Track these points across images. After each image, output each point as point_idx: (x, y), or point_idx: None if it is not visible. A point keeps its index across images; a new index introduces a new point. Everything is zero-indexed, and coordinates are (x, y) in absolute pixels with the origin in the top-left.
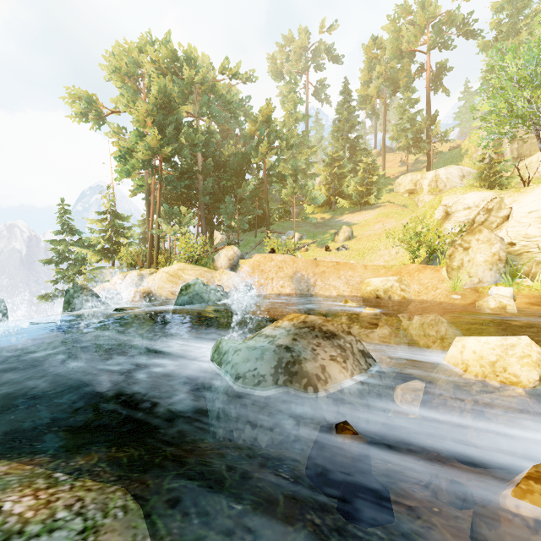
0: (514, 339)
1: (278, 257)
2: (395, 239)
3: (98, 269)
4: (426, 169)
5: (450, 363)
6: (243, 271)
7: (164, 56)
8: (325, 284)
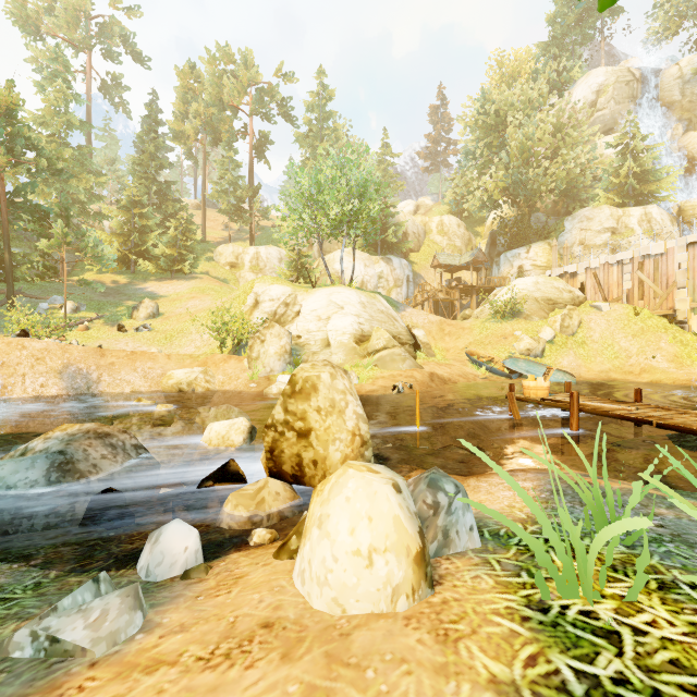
0: (237, 419)
1: (36, 344)
2: (208, 322)
3: None
4: (249, 242)
5: (204, 442)
6: None
7: None
8: (115, 379)
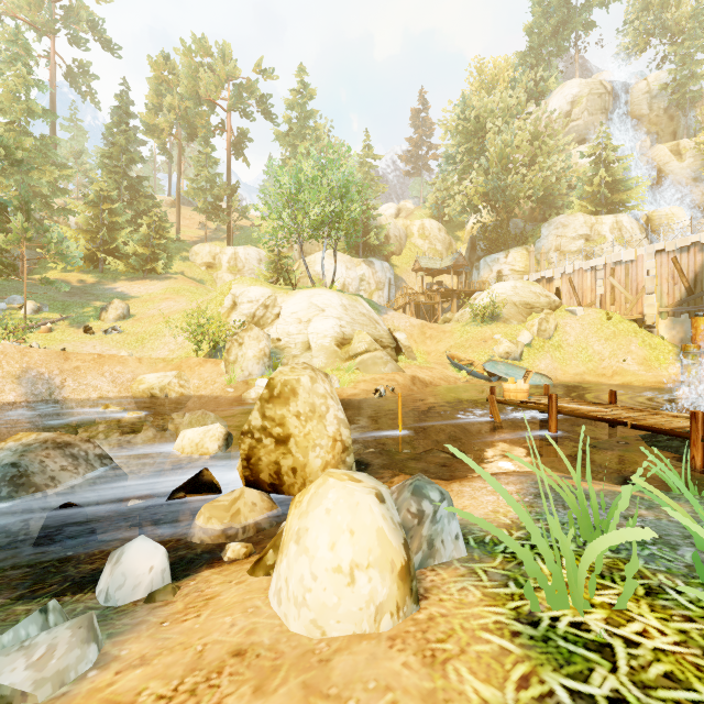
0: (212, 426)
1: None
2: (183, 325)
3: None
4: (227, 242)
5: (176, 450)
6: None
7: None
8: (81, 384)
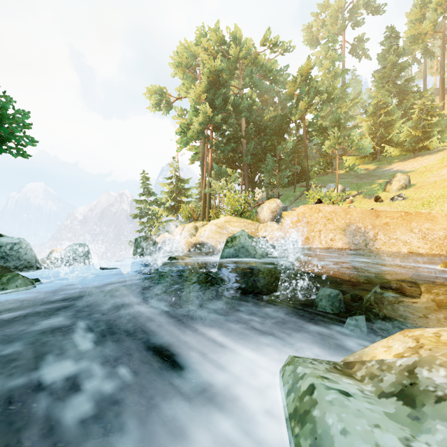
0: None
1: (326, 208)
2: None
3: (167, 222)
4: None
5: None
6: (286, 223)
7: (214, 42)
8: (390, 238)
